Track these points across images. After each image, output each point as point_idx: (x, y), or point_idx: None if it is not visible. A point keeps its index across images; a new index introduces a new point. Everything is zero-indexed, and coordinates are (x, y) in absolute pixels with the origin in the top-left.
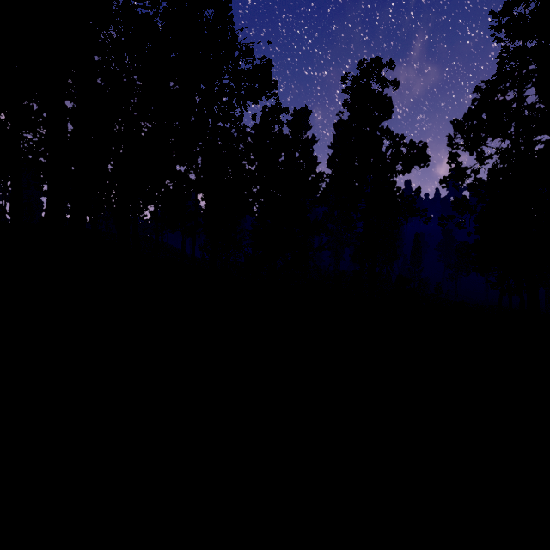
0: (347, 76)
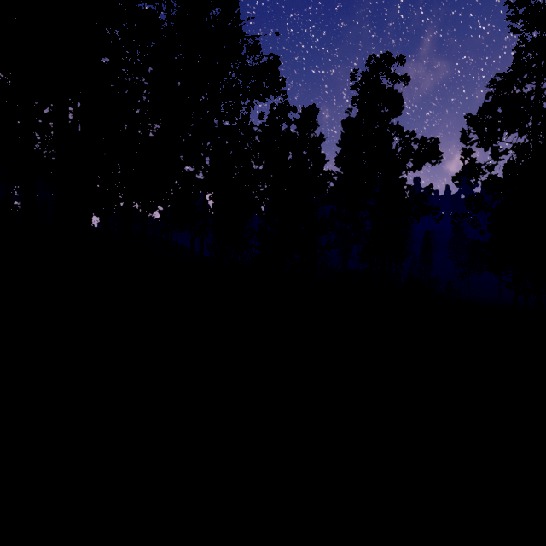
0: (356, 72)
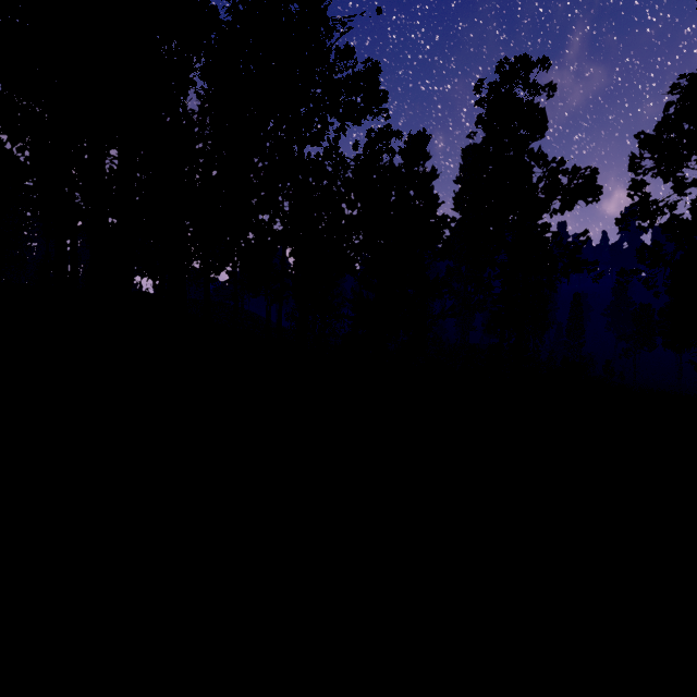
0: (482, 83)
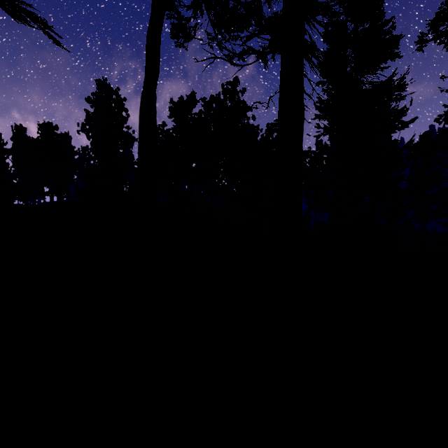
0: None
